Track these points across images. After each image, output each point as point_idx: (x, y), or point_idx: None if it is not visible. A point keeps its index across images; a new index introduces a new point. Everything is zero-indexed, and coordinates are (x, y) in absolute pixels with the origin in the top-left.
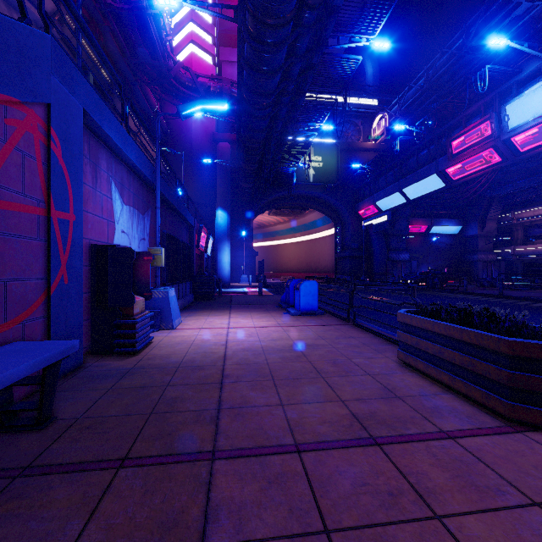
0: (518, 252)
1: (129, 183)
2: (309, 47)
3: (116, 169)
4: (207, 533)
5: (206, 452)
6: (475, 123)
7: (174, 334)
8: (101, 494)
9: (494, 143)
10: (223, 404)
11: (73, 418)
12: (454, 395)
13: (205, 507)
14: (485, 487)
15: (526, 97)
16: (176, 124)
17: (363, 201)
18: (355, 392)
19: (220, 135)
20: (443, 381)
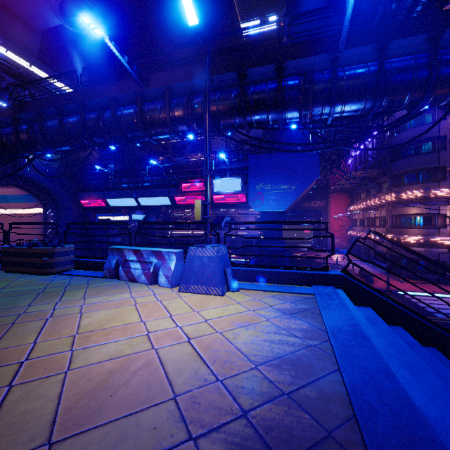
0: (174, 234)
1: None
2: None
3: None
4: None
5: None
6: (198, 180)
7: None
8: None
9: None
10: None
11: None
12: None
13: None
14: None
15: (222, 181)
16: None
17: (90, 194)
18: None
19: None
20: None
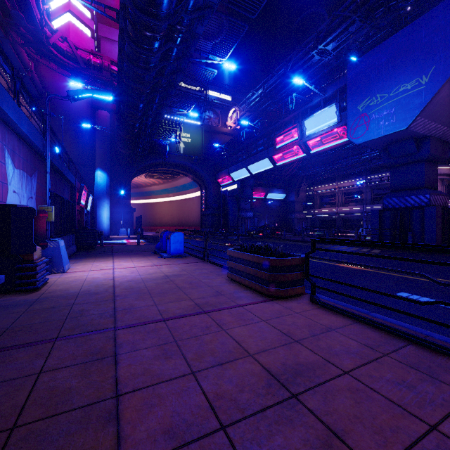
0: (317, 213)
1: (20, 149)
2: (178, 56)
3: (9, 139)
4: (117, 351)
5: (110, 328)
6: (289, 128)
7: (66, 276)
8: (49, 351)
9: (299, 143)
10: (117, 309)
11: (4, 328)
12: (250, 291)
13: (114, 345)
14: (247, 319)
15: (314, 118)
16: (52, 86)
17: (221, 172)
18: (199, 295)
19: (99, 103)
20: (246, 284)
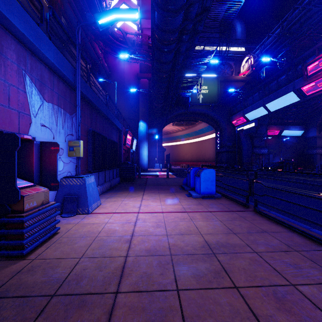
0: None
1: (53, 84)
2: None
3: (33, 66)
4: None
5: None
6: None
7: (85, 221)
8: None
9: None
10: None
11: None
12: None
13: None
14: None
15: None
16: (114, 69)
17: (236, 115)
18: None
19: (142, 75)
20: None
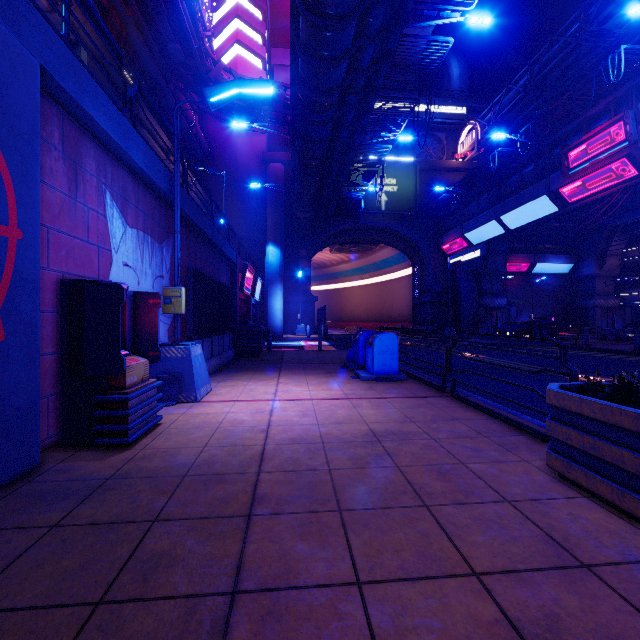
0: None
1: (138, 198)
2: (384, 27)
3: (114, 175)
4: None
5: None
6: (602, 125)
7: (195, 411)
8: None
9: (630, 151)
10: (243, 578)
11: None
12: None
13: None
14: None
15: None
16: (219, 143)
17: (448, 234)
18: (495, 549)
19: (272, 155)
20: None
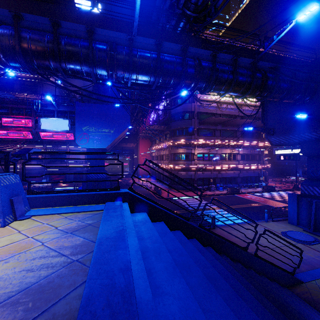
0: None
1: None
2: None
3: None
4: None
5: None
6: (22, 116)
7: None
8: None
9: (32, 131)
10: None
11: None
12: None
13: None
14: None
15: (50, 120)
16: None
17: None
18: None
19: None
20: None
